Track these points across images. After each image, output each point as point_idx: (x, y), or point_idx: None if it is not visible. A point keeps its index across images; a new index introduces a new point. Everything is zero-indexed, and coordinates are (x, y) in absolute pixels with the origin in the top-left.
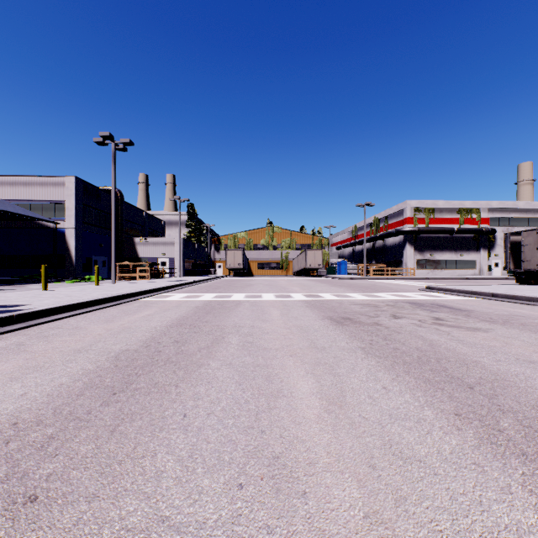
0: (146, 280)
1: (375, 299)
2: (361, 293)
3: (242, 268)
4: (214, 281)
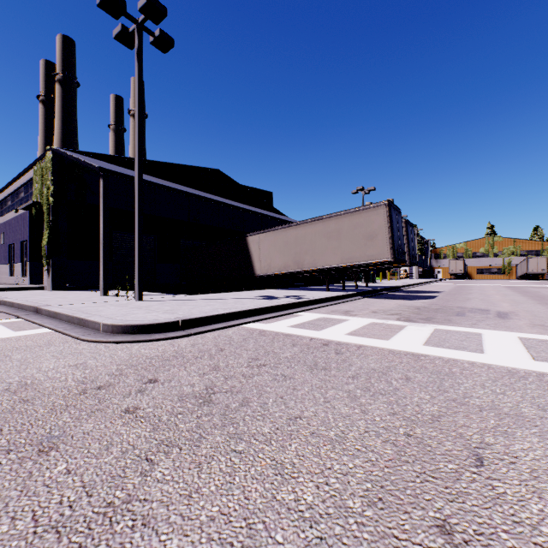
0: (405, 279)
1: (541, 286)
2: (542, 285)
3: (462, 273)
4: (444, 281)
